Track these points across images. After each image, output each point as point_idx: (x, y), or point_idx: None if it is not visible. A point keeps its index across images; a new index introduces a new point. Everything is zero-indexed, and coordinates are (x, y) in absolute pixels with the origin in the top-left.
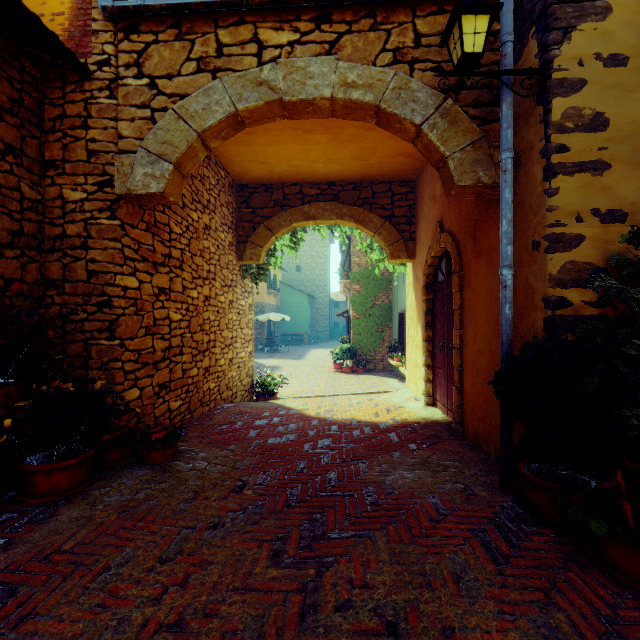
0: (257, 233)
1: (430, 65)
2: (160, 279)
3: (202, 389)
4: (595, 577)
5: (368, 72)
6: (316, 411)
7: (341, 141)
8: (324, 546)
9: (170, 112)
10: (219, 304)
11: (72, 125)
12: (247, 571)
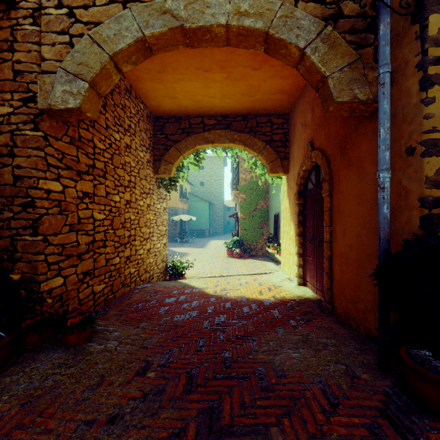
0: (169, 153)
1: None
2: (84, 185)
3: (124, 274)
4: None
5: (258, 2)
6: (214, 289)
7: (233, 79)
8: None
9: (86, 37)
10: (138, 207)
11: (0, 48)
12: None
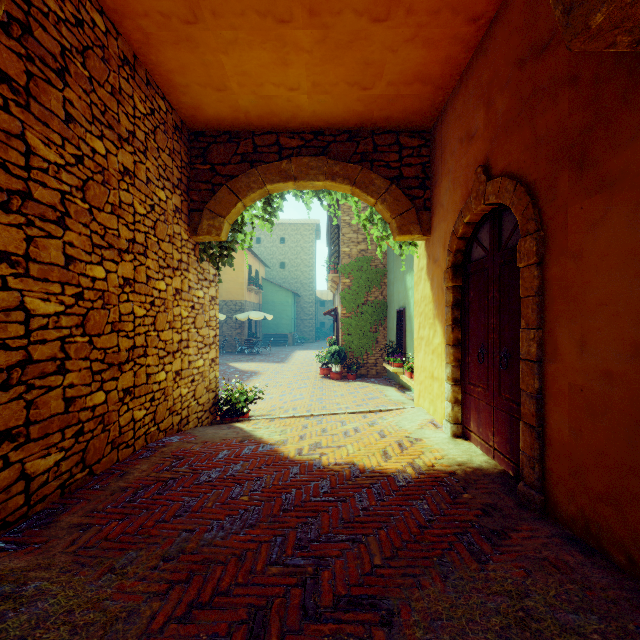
0: (217, 198)
1: None
2: None
3: (117, 423)
4: None
5: None
6: (297, 446)
7: (334, 46)
8: None
9: None
10: (155, 292)
11: None
12: None
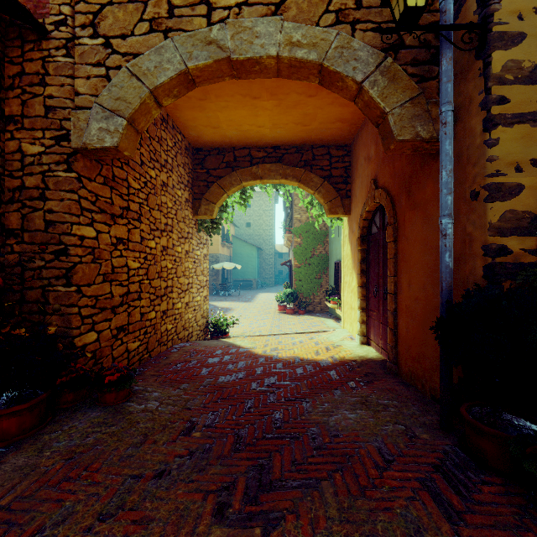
0: (211, 191)
1: (371, 26)
2: (118, 230)
3: (160, 330)
4: None
5: (312, 32)
6: (263, 349)
7: (285, 107)
8: (270, 498)
9: (124, 70)
10: (176, 254)
11: (30, 82)
12: (189, 530)
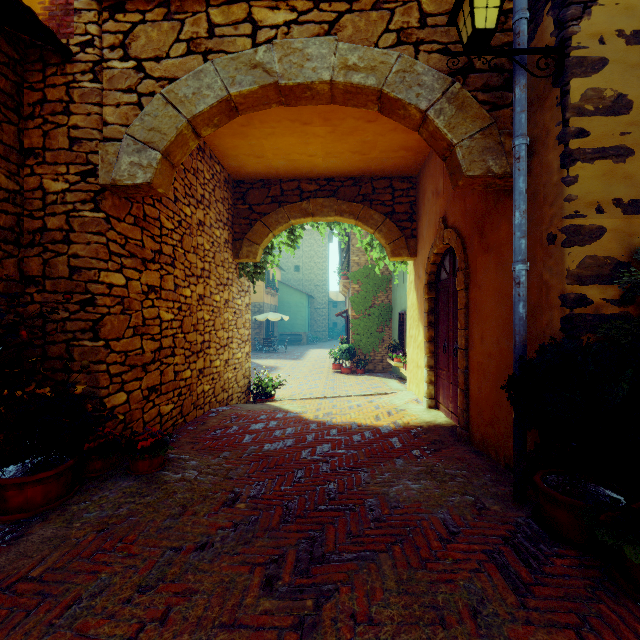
0: (254, 230)
1: (436, 47)
2: (150, 276)
3: (196, 392)
4: (630, 610)
5: (370, 54)
6: (315, 414)
7: (340, 134)
8: (323, 571)
9: (158, 97)
10: (214, 303)
11: (53, 111)
12: (236, 602)
